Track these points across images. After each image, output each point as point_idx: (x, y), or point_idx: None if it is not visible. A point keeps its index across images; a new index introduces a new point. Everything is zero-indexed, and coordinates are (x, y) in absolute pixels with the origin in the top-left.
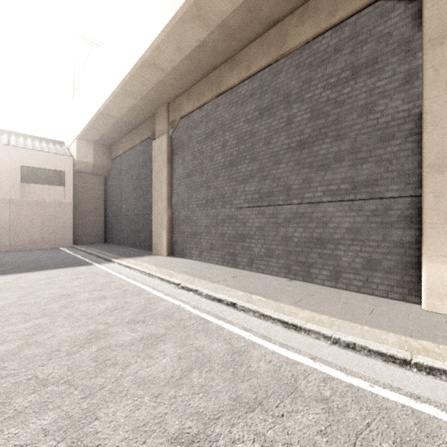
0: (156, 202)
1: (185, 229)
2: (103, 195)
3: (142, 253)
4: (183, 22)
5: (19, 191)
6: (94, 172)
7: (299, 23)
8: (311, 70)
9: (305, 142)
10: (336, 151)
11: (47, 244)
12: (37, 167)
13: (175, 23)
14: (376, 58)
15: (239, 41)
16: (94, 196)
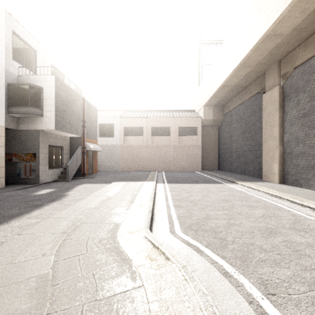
0: (267, 140)
1: (300, 162)
2: (217, 139)
3: (254, 179)
4: None
5: (177, 140)
6: (212, 125)
7: None
8: None
9: None
10: None
11: (189, 169)
12: (184, 127)
13: None
14: None
15: None
16: (212, 140)
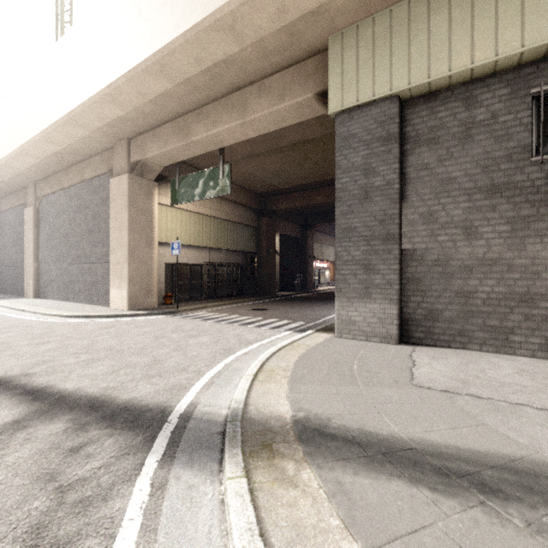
0: (27, 257)
1: (46, 278)
2: None
3: (15, 298)
4: (18, 156)
5: None
6: None
7: (87, 168)
8: (92, 194)
9: (91, 231)
10: (99, 238)
11: None
12: None
13: (13, 156)
14: (107, 199)
15: (64, 164)
16: None
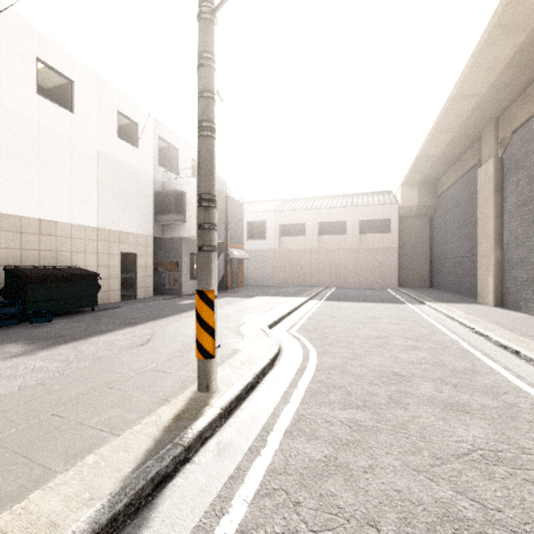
0: (481, 241)
1: (519, 274)
2: (428, 236)
3: (463, 301)
4: (486, 47)
5: (357, 241)
6: (418, 214)
7: None
8: None
9: None
10: None
11: (377, 285)
12: (369, 220)
13: (476, 54)
14: None
15: None
16: (418, 239)
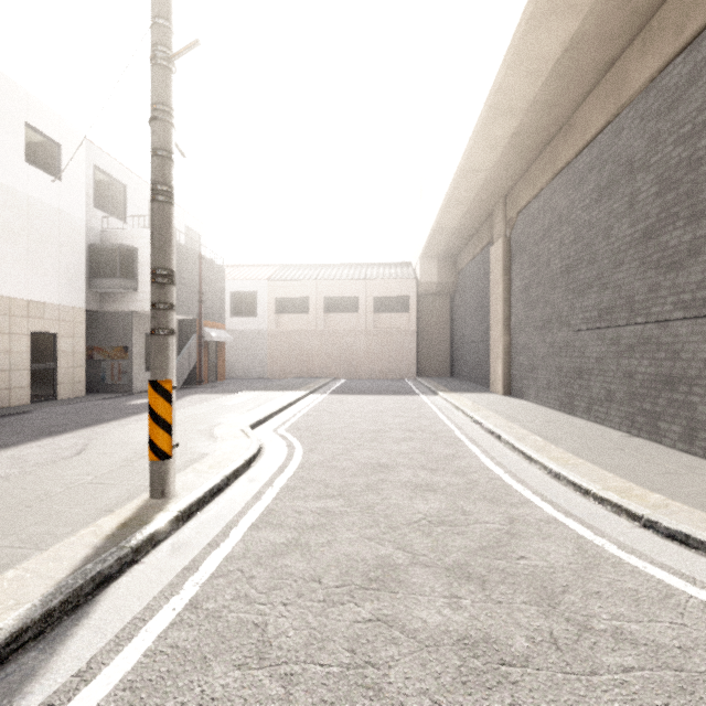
0: (492, 325)
1: (522, 360)
2: (449, 318)
3: (477, 390)
4: (485, 126)
5: (372, 321)
6: (438, 292)
7: (640, 55)
8: (659, 120)
9: (651, 229)
10: (691, 240)
11: (394, 375)
12: (385, 296)
13: (478, 131)
14: None
15: (567, 104)
16: (439, 320)
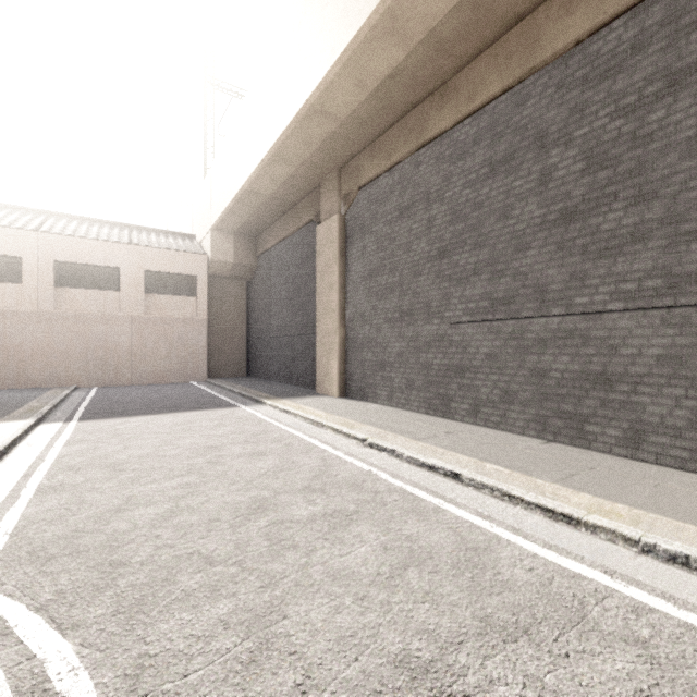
0: (322, 316)
1: (366, 357)
2: (246, 307)
3: (302, 393)
4: (368, 42)
5: (142, 304)
6: (234, 276)
7: (564, 12)
8: (587, 89)
9: (574, 210)
10: (636, 223)
11: (176, 377)
12: (163, 272)
13: (357, 46)
14: None
15: (455, 58)
16: (234, 310)
